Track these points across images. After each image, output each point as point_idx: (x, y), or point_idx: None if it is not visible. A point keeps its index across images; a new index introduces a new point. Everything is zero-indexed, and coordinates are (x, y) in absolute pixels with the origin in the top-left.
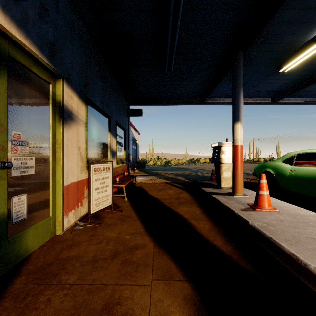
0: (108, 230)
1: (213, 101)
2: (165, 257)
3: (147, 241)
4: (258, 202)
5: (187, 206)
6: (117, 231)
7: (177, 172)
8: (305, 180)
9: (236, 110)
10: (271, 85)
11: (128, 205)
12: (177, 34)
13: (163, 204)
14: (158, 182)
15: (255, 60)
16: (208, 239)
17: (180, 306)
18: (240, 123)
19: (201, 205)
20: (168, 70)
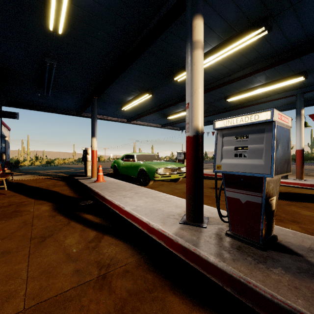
0: (0, 201)
1: (88, 115)
2: (41, 201)
3: (31, 199)
4: (97, 179)
5: (60, 187)
6: (8, 200)
7: (60, 170)
8: (125, 168)
9: (93, 130)
10: (123, 113)
11: (10, 192)
12: (51, 82)
13: (42, 188)
14: (37, 178)
15: (107, 101)
16: (66, 195)
17: (47, 206)
18: (95, 137)
19: (69, 186)
20: (46, 93)
